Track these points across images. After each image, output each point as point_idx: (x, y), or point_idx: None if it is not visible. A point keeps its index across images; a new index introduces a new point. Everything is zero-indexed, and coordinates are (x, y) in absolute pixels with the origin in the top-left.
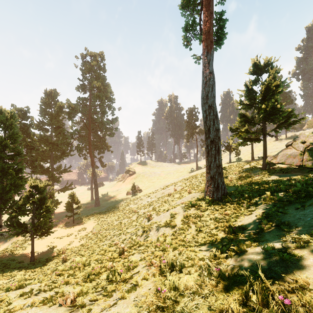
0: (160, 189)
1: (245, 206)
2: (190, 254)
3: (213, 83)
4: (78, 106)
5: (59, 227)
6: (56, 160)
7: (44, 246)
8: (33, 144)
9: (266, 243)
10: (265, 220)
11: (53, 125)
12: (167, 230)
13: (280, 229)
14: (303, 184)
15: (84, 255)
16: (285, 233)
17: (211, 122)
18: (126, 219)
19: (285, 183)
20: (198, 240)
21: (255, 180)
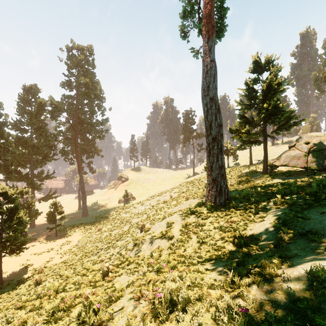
0: (155, 196)
1: (253, 211)
2: (194, 277)
3: (215, 73)
4: (63, 104)
5: (39, 241)
6: (37, 165)
7: (18, 264)
8: (8, 145)
9: (300, 260)
10: (286, 228)
11: (33, 126)
12: (163, 242)
13: (309, 239)
14: (317, 185)
15: (63, 275)
16: (318, 244)
17: (213, 117)
18: (117, 230)
19: (295, 185)
20: (202, 255)
21: (257, 184)
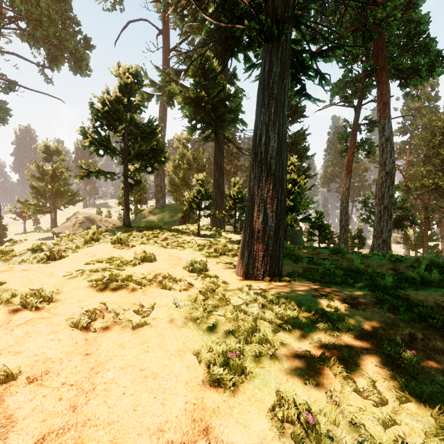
0: None
1: None
2: None
3: None
4: None
5: None
6: None
7: None
8: None
9: None
10: None
11: None
12: None
13: None
14: None
15: None
16: None
17: None
18: None
19: None
20: None
21: None
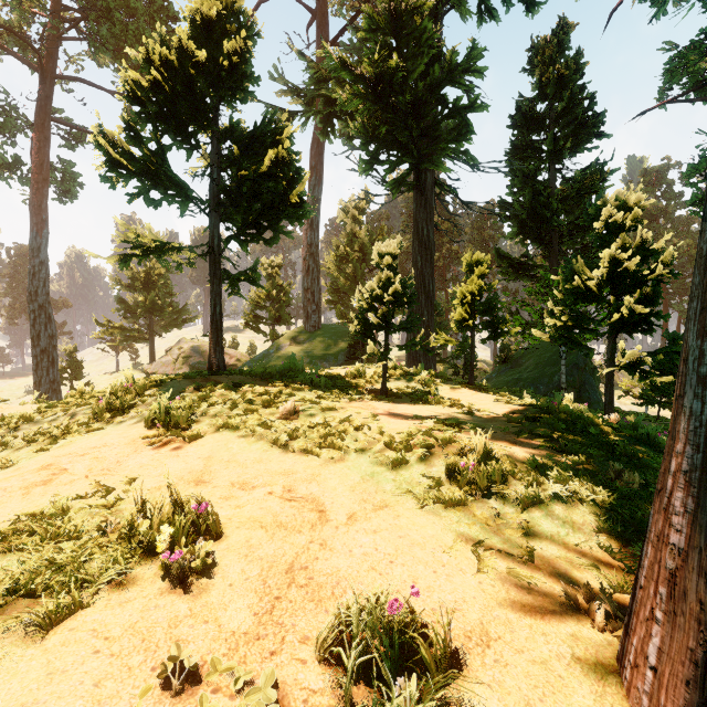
0: None
1: None
2: None
3: (46, 277)
4: None
5: None
6: None
7: None
8: None
9: None
10: None
11: None
12: None
13: None
14: None
15: None
16: None
17: (43, 327)
18: None
19: None
20: None
21: None
